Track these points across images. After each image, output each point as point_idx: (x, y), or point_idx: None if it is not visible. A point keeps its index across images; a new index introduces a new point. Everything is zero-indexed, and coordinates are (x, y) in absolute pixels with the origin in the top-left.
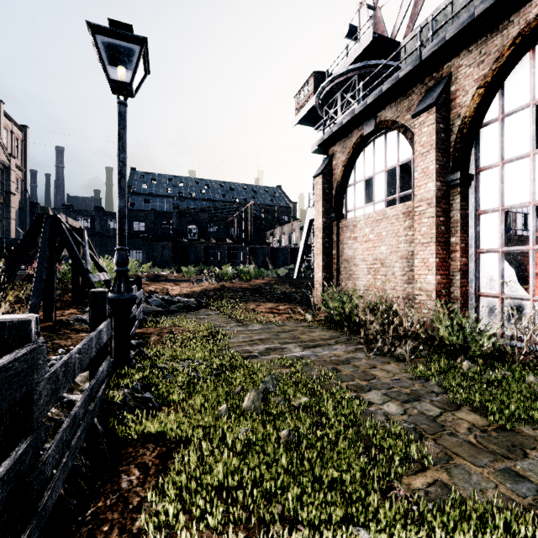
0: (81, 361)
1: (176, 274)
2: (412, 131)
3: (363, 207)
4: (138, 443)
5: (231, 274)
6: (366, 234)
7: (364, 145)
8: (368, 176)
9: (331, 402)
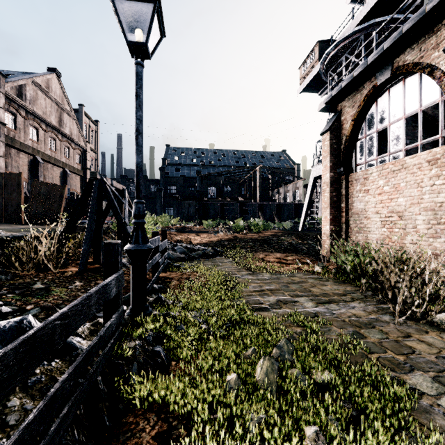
0: (67, 327)
1: (198, 226)
2: (441, 69)
3: (376, 159)
4: (140, 410)
5: (242, 226)
6: (380, 186)
7: (377, 96)
8: (382, 127)
9: (367, 388)
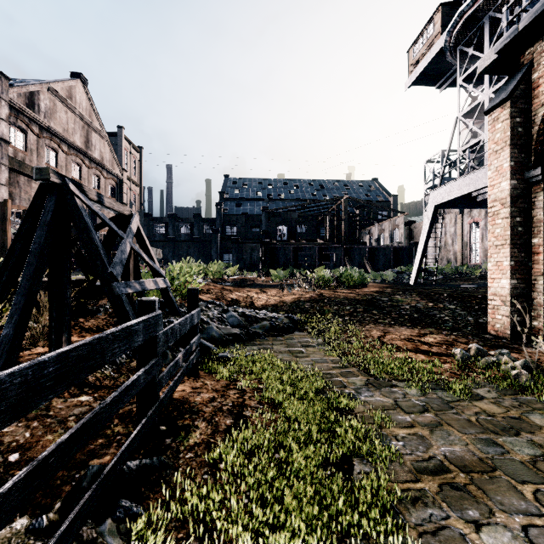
0: None
1: (264, 278)
2: None
3: None
4: None
5: (330, 279)
6: None
7: None
8: None
9: None
